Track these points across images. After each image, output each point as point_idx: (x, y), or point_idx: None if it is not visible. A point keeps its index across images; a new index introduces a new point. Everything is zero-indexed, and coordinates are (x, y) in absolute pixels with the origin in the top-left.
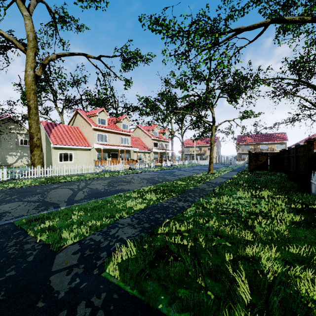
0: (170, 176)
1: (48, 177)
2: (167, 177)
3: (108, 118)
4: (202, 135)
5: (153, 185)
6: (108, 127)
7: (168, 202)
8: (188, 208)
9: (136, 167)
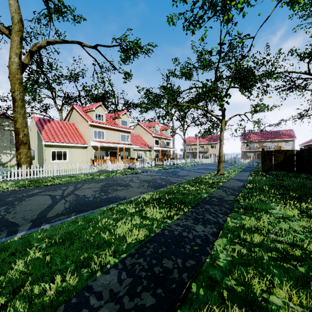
0: (173, 177)
1: (34, 179)
2: (171, 178)
3: (107, 114)
4: (209, 131)
5: (156, 192)
6: (106, 123)
7: (179, 224)
8: (215, 239)
9: (136, 166)
